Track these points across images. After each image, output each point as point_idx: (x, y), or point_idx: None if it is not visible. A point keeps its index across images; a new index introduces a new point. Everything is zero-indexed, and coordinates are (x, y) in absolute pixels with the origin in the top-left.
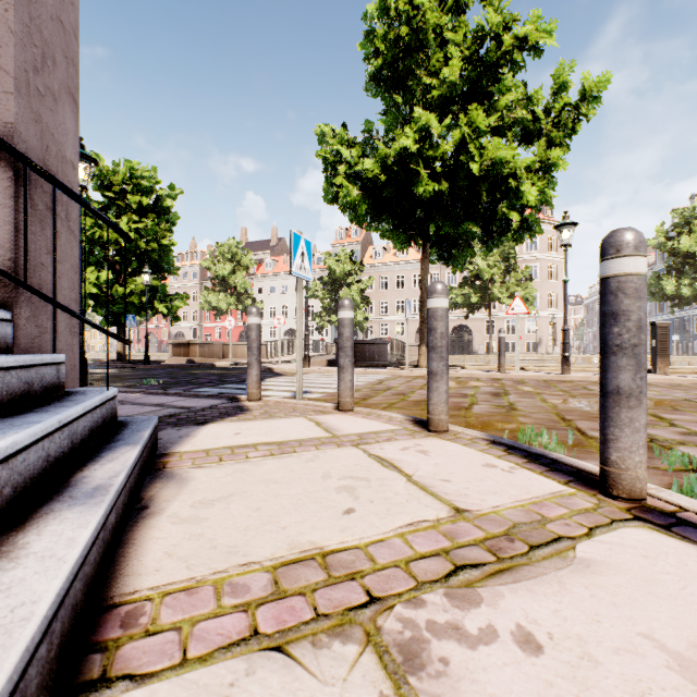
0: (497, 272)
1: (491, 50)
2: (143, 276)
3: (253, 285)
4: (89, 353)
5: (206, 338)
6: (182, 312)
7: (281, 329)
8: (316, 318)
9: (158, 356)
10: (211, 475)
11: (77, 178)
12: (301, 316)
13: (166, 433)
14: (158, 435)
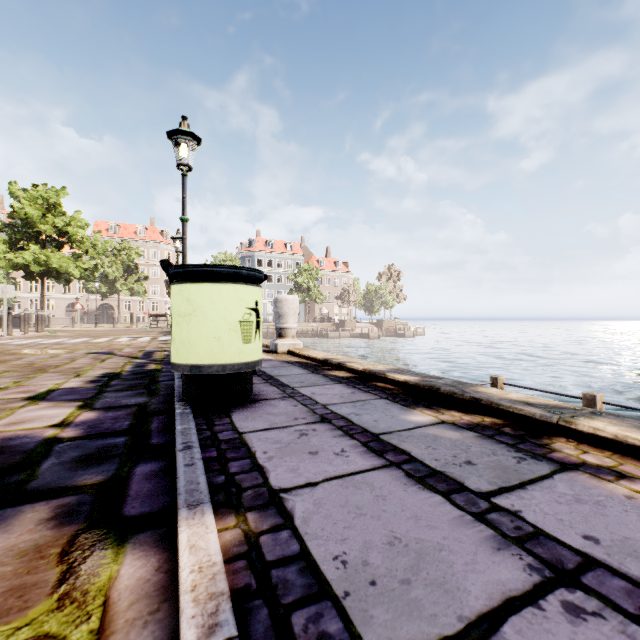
0: (119, 275)
1: (64, 228)
2: None
3: None
4: None
5: None
6: None
7: None
8: None
9: None
10: None
11: None
12: None
13: None
14: None
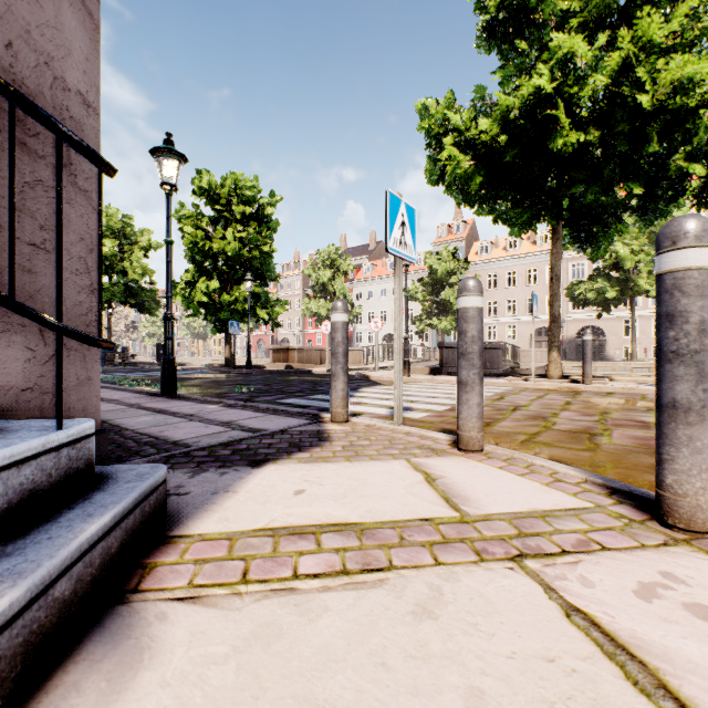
0: (643, 259)
1: None
2: (245, 283)
3: (351, 291)
4: (211, 358)
5: (308, 344)
6: (287, 319)
7: (379, 334)
8: (415, 322)
9: (265, 361)
10: (199, 644)
11: (95, 121)
12: (400, 310)
13: (200, 481)
14: (189, 483)
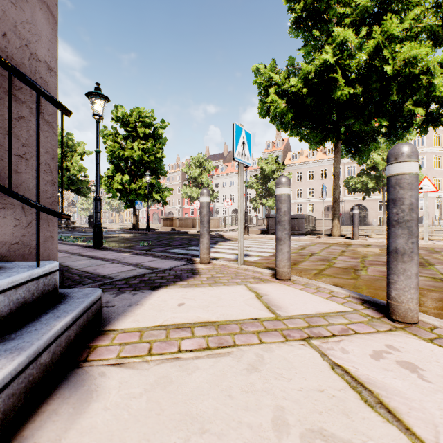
0: None
1: None
2: (145, 177)
3: (212, 182)
4: (123, 224)
5: (185, 215)
6: (172, 199)
7: (230, 209)
8: (252, 201)
9: (158, 226)
10: (125, 388)
11: (55, 79)
12: (242, 195)
13: (120, 299)
14: (113, 300)
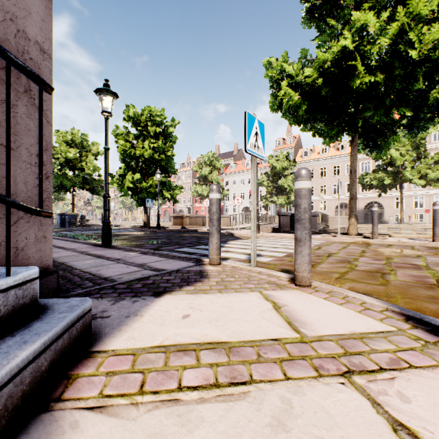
0: (408, 159)
1: None
2: (156, 175)
3: (222, 180)
4: (135, 222)
5: (195, 213)
6: (182, 198)
7: (240, 207)
8: (262, 199)
9: (169, 224)
10: None
11: (49, 62)
12: (254, 190)
13: (118, 307)
14: (110, 308)
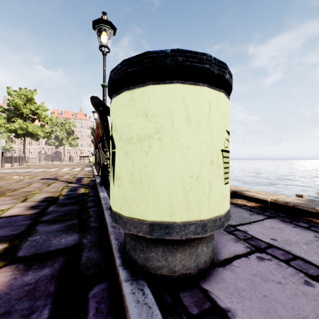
0: (64, 136)
1: (35, 111)
2: None
3: None
4: None
5: None
6: None
7: None
8: None
9: None
10: None
11: None
12: None
13: None
14: None
